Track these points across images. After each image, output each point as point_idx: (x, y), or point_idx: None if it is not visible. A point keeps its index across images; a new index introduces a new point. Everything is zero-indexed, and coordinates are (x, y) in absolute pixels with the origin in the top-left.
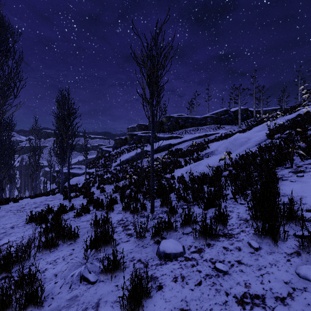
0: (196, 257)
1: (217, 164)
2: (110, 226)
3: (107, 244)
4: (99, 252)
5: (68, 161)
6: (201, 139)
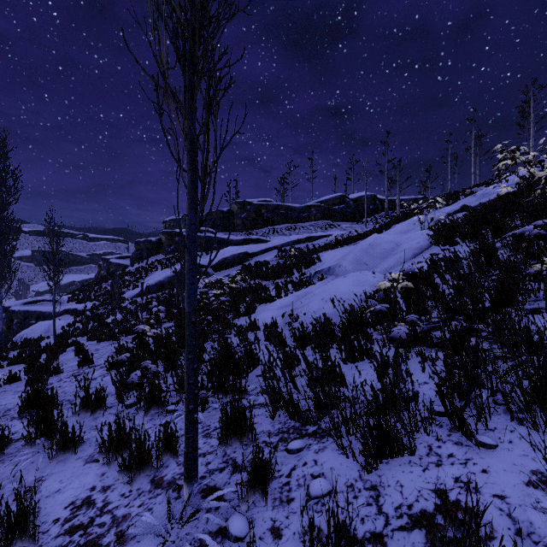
0: None
1: (349, 296)
2: (29, 546)
3: None
4: None
5: None
6: (302, 245)
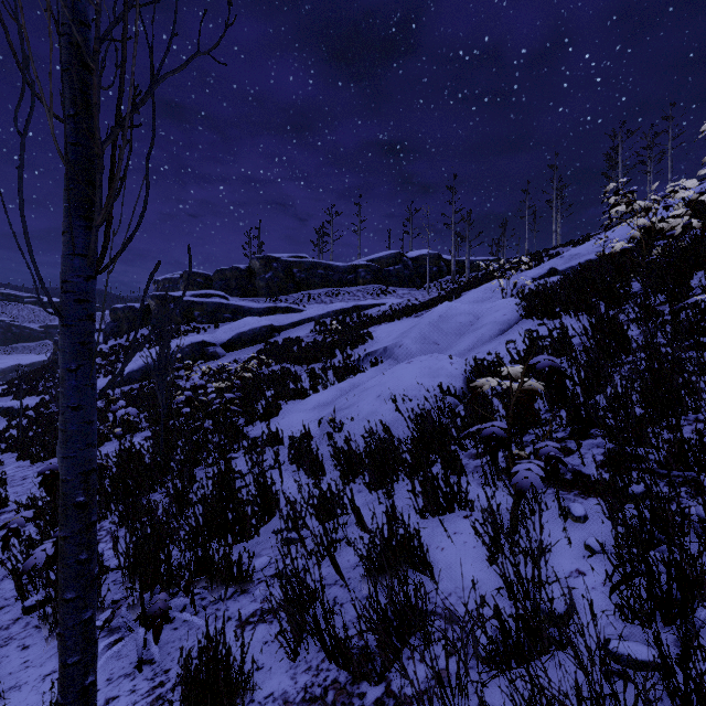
0: None
1: (417, 392)
2: None
3: None
4: None
5: None
6: (348, 317)
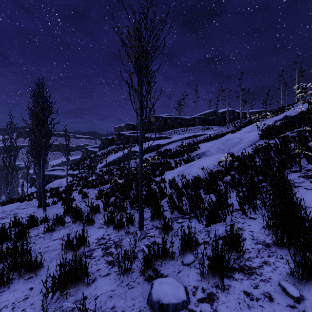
0: (207, 311)
1: (211, 166)
2: (86, 248)
3: (78, 282)
4: (66, 297)
5: (42, 163)
6: (190, 140)
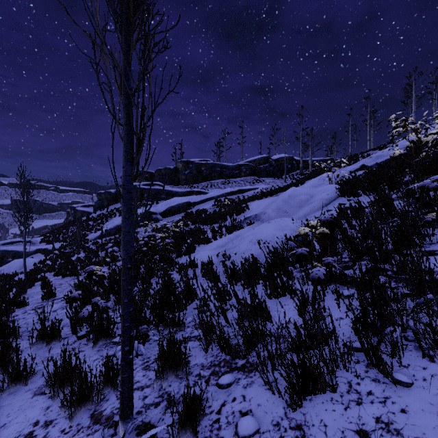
0: None
1: (272, 239)
2: None
3: None
4: None
5: None
6: (234, 196)
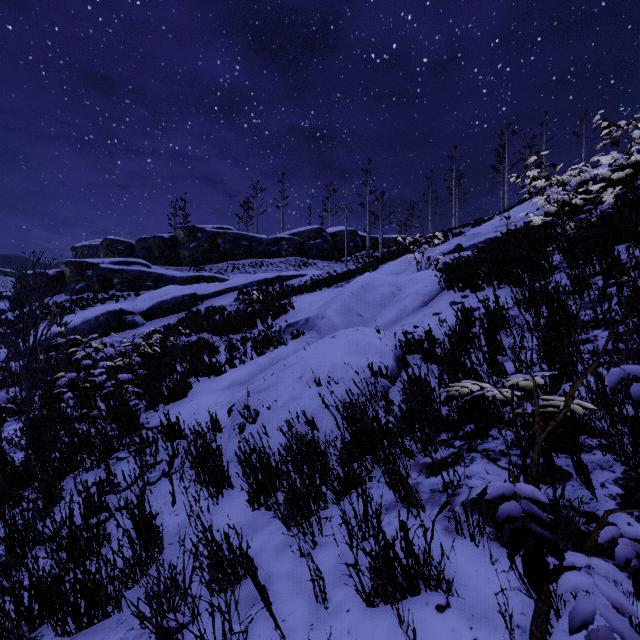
0: None
1: (344, 373)
2: None
3: None
4: None
5: None
6: (271, 287)
